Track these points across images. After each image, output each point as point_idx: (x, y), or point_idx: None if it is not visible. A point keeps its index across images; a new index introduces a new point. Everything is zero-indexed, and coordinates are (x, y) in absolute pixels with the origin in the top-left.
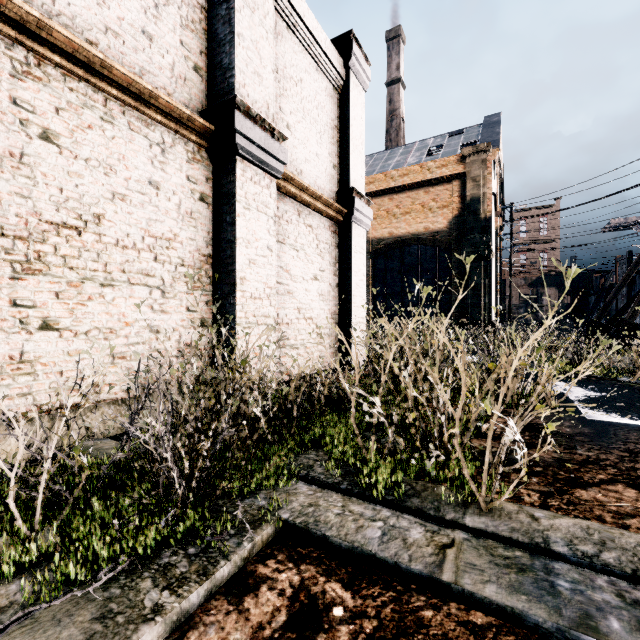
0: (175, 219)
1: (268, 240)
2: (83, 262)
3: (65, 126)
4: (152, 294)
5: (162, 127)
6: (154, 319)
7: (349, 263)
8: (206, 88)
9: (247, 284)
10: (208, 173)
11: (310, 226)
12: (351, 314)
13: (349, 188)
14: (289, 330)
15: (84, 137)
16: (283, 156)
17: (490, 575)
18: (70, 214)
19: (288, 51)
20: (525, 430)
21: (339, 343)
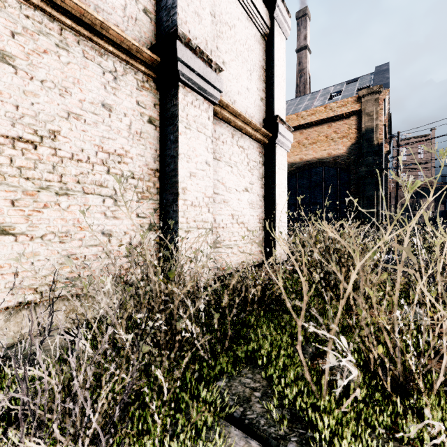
0: (126, 138)
1: (206, 156)
2: (39, 173)
3: (21, 49)
4: (105, 202)
5: (114, 57)
6: (107, 224)
7: (273, 178)
8: (154, 29)
9: (188, 194)
10: (155, 100)
11: (242, 147)
12: (275, 219)
13: (274, 116)
14: (224, 233)
15: (40, 61)
16: (219, 85)
17: None
18: (26, 129)
19: (224, 0)
20: None
21: (265, 243)
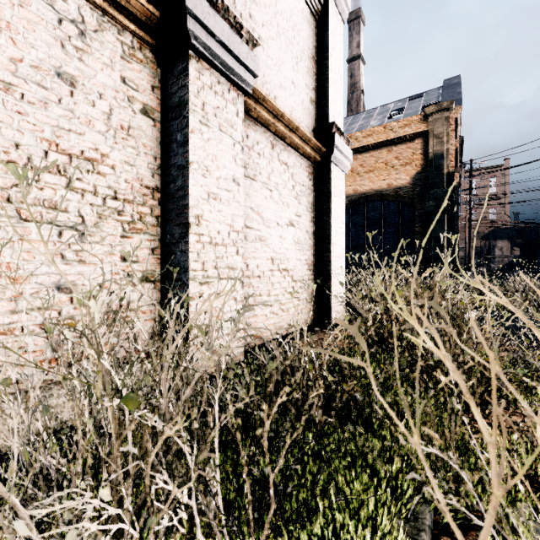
0: (102, 133)
1: (234, 170)
2: None
3: None
4: (62, 236)
5: None
6: (66, 273)
7: (328, 208)
8: None
9: (205, 225)
10: (154, 80)
11: (285, 163)
12: (330, 265)
13: (328, 123)
14: (261, 284)
15: None
16: (253, 65)
17: None
18: None
19: None
20: None
21: (316, 297)
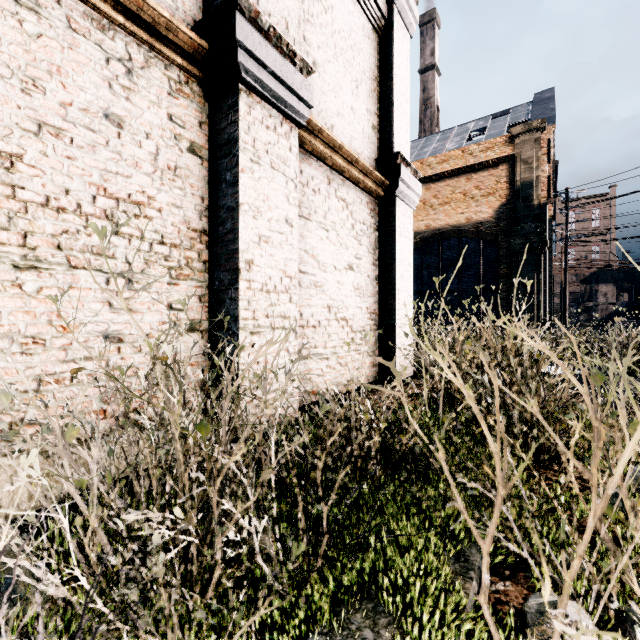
0: (149, 175)
1: (287, 211)
2: None
3: None
4: (110, 284)
5: (127, 36)
6: (113, 321)
7: (392, 249)
8: None
9: (256, 271)
10: (202, 115)
11: (343, 200)
12: (395, 314)
13: (393, 153)
14: (316, 335)
15: None
16: (308, 94)
17: None
18: None
19: None
20: None
21: (379, 350)
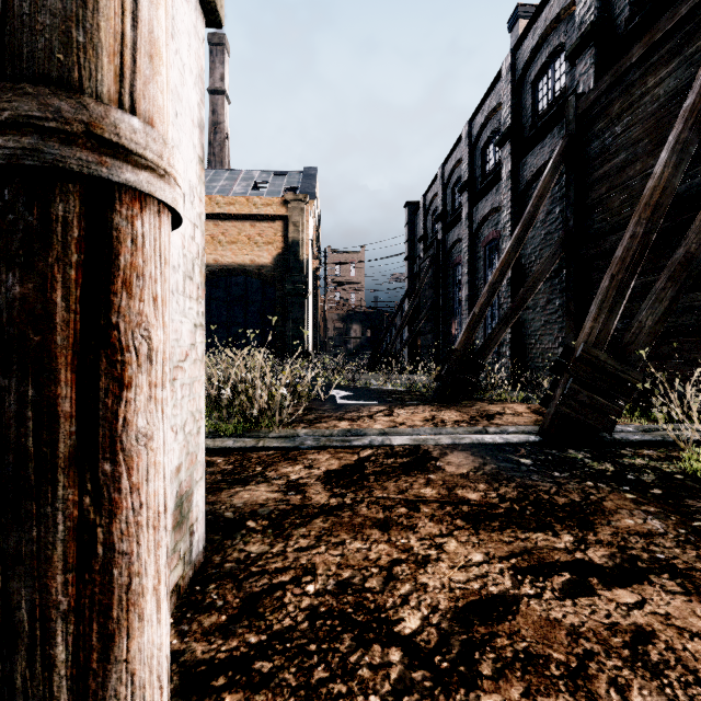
0: None
1: None
2: None
3: None
4: None
5: None
6: None
7: None
8: None
9: None
10: None
11: None
12: None
13: None
14: None
15: None
16: None
17: (275, 442)
18: None
19: None
20: (306, 410)
21: None
